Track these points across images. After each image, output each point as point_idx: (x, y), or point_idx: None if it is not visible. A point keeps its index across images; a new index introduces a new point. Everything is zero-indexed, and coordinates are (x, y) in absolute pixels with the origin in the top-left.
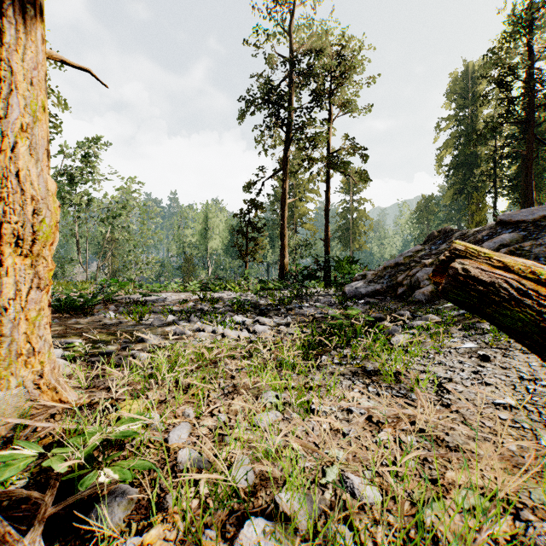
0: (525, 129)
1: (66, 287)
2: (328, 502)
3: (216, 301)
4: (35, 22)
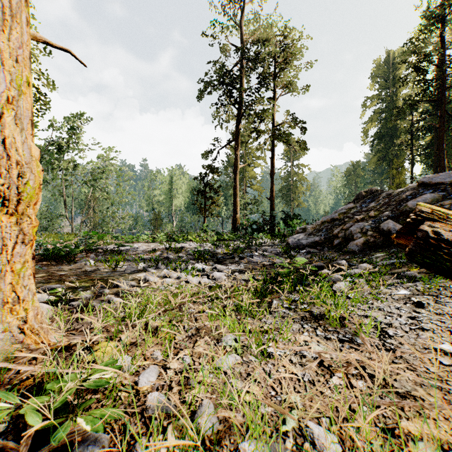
0: (437, 106)
1: (54, 238)
2: (290, 451)
3: (180, 250)
4: (20, 6)
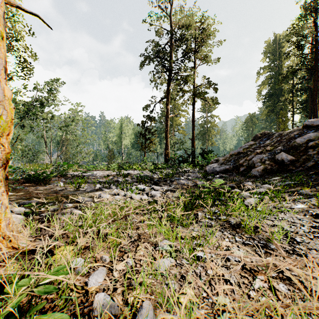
0: (311, 73)
1: (36, 167)
2: None
3: (126, 176)
4: None
